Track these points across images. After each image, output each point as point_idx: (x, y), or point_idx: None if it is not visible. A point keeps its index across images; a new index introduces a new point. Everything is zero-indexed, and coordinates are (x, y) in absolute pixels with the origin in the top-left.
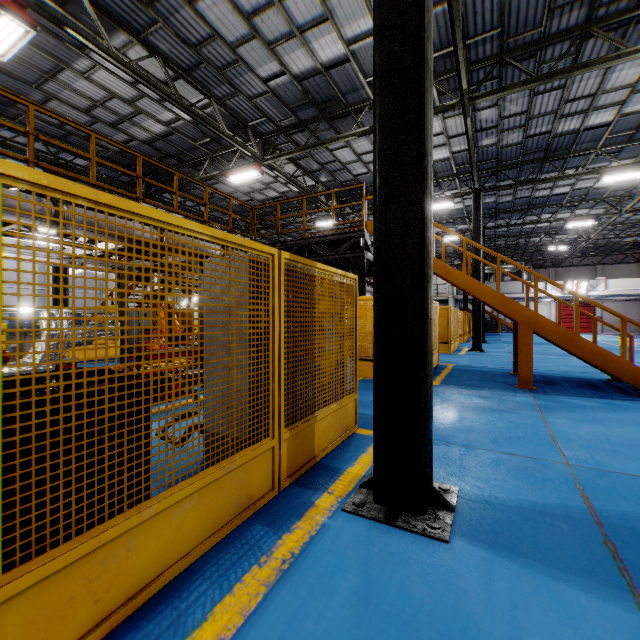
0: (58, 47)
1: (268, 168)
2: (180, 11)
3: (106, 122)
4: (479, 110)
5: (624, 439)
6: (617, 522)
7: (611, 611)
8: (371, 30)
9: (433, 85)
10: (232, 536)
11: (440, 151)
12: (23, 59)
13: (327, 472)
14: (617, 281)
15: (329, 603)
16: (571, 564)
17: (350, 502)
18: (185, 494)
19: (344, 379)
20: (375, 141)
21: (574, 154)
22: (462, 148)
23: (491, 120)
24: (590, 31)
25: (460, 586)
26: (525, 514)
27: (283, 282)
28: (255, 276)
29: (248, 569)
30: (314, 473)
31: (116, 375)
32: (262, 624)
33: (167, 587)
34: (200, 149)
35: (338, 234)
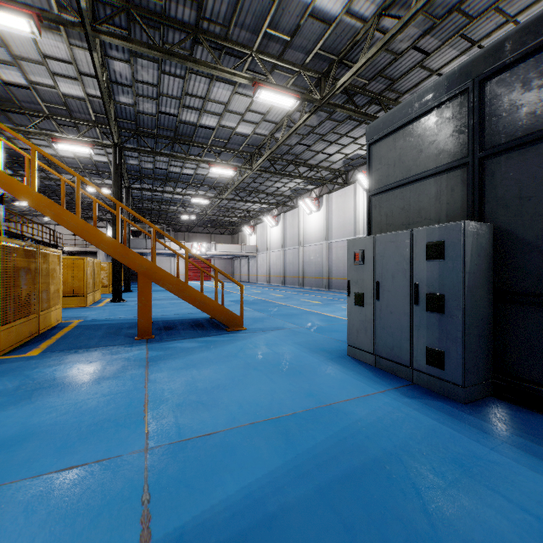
0: None
1: None
2: None
3: None
4: (112, 58)
5: (209, 381)
6: None
7: None
8: None
9: None
10: None
11: (72, 85)
12: None
13: None
14: (222, 245)
15: None
16: None
17: None
18: None
19: None
20: None
21: (195, 144)
22: (99, 94)
23: (126, 77)
24: (199, 36)
25: None
26: None
27: None
28: None
29: None
30: None
31: None
32: None
33: None
34: None
35: None
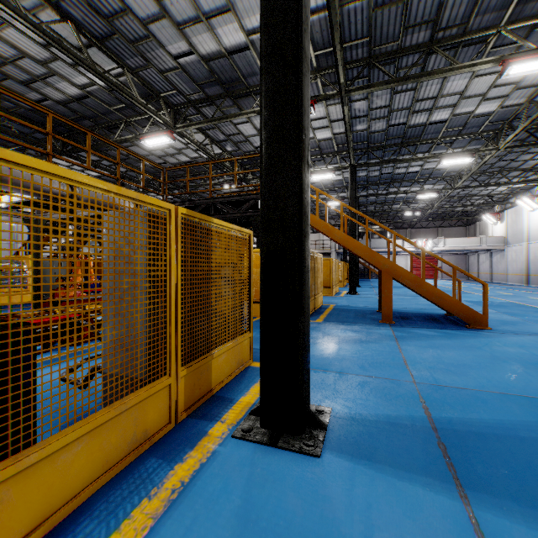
0: None
1: (179, 135)
2: None
3: (18, 80)
4: (354, 101)
5: (454, 360)
6: (447, 426)
7: (441, 501)
8: None
9: (318, 77)
10: (125, 472)
11: (324, 132)
12: None
13: (222, 403)
14: (452, 240)
15: (212, 526)
16: (413, 465)
17: (239, 429)
18: (73, 438)
19: (240, 320)
20: (261, 114)
21: (423, 142)
22: (341, 131)
23: (363, 110)
24: (433, 48)
25: (327, 495)
26: (381, 426)
27: (180, 235)
28: (151, 228)
29: (137, 503)
30: (210, 404)
31: None
32: None
33: (51, 532)
34: (115, 113)
35: (240, 195)
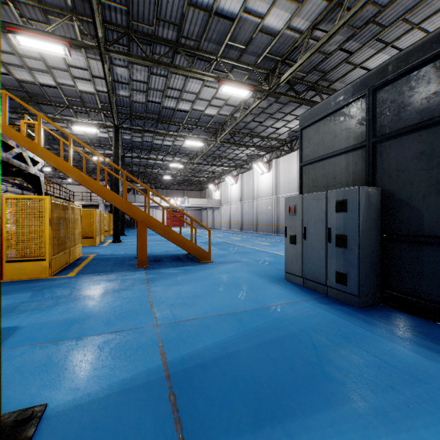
0: None
1: None
2: None
3: None
4: (115, 65)
5: (190, 292)
6: (180, 368)
7: None
8: None
9: (75, 21)
10: None
11: (86, 84)
12: None
13: None
14: (193, 199)
15: None
16: None
17: None
18: None
19: None
20: None
21: (173, 123)
22: (105, 90)
23: (125, 77)
24: (178, 48)
25: None
26: (112, 402)
27: None
28: None
29: None
30: None
31: None
32: None
33: None
34: None
35: None
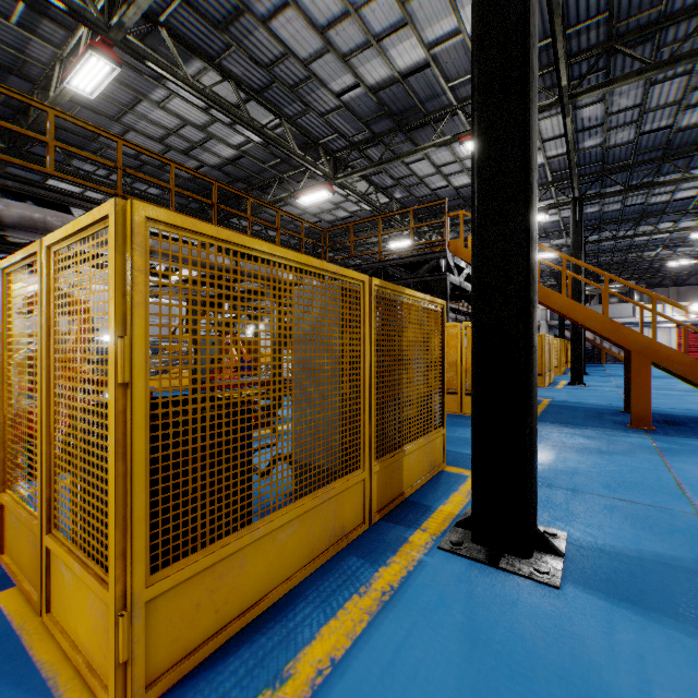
0: (137, 80)
1: (339, 187)
2: (254, 32)
3: (178, 150)
4: (581, 107)
5: None
6: None
7: None
8: (455, 30)
9: None
10: (328, 565)
11: None
12: (105, 94)
13: (417, 509)
14: None
15: (435, 636)
16: None
17: (446, 540)
18: (287, 519)
19: (432, 412)
20: (473, 159)
21: None
22: (559, 152)
23: (595, 118)
24: None
25: (576, 633)
26: (648, 566)
27: (373, 310)
28: (347, 304)
29: (349, 597)
30: (404, 509)
31: (231, 401)
32: (370, 649)
33: (273, 607)
34: (269, 171)
35: (417, 255)
